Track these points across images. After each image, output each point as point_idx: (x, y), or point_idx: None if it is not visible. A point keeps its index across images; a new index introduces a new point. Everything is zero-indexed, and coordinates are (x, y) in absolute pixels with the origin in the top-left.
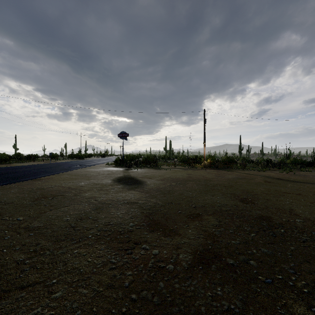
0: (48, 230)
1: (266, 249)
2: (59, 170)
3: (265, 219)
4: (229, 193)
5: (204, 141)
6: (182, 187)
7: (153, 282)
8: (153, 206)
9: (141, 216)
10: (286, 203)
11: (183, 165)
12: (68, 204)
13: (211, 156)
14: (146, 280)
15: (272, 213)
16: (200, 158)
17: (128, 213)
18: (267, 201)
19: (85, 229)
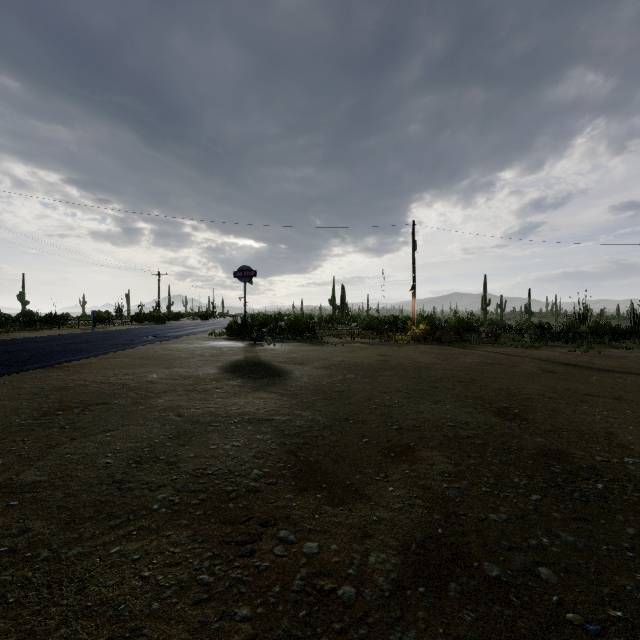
0: (58, 491)
1: (572, 536)
2: (109, 346)
3: (557, 458)
4: (470, 396)
5: (414, 286)
6: (370, 384)
7: (305, 638)
8: (306, 429)
9: (279, 453)
10: (595, 419)
11: (369, 335)
12: (116, 425)
13: (427, 318)
14: (286, 634)
15: (570, 443)
16: (403, 321)
17: (250, 445)
18: (553, 413)
19: (147, 487)
